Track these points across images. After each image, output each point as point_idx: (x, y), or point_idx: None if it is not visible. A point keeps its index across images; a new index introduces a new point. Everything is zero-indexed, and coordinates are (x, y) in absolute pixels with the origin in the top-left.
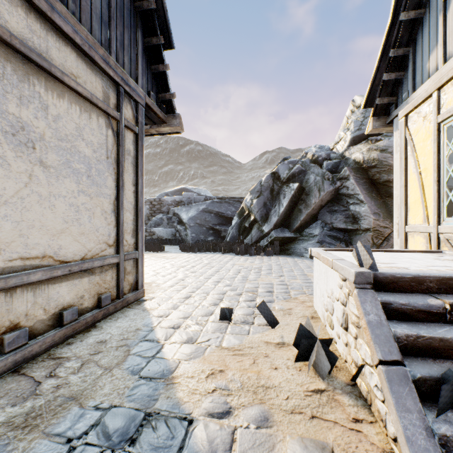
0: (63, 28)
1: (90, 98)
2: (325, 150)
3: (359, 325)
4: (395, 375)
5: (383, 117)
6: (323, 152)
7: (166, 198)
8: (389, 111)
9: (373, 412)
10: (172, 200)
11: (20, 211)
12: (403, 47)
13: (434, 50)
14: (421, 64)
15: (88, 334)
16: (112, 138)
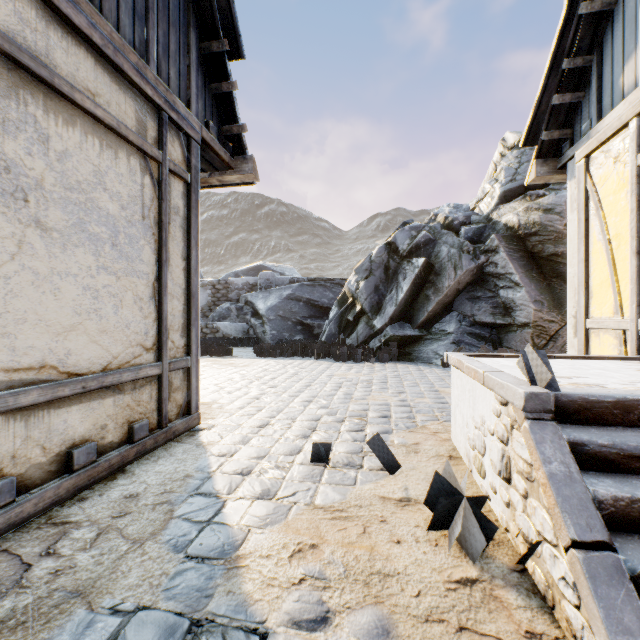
0: (73, 19)
1: (117, 128)
2: (464, 210)
3: (532, 478)
4: (600, 567)
5: (551, 159)
6: (461, 213)
7: (235, 280)
8: (561, 151)
9: (558, 620)
10: (243, 283)
11: (4, 297)
12: (582, 55)
13: (632, 57)
14: (611, 80)
15: (112, 484)
16: (150, 188)
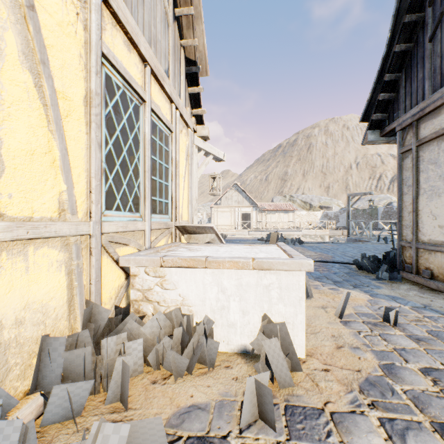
0: None
1: None
2: None
3: None
4: None
5: None
6: None
7: None
8: None
9: None
10: None
11: None
12: None
13: None
14: None
15: None
16: None
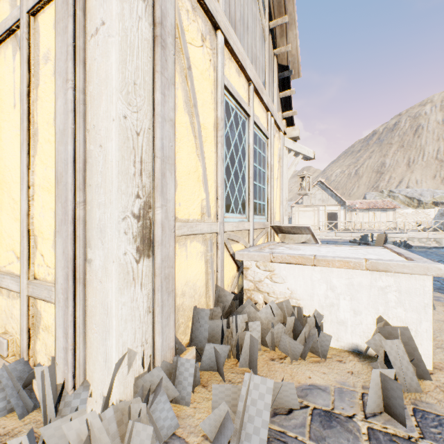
0: None
1: None
2: None
3: None
4: None
5: None
6: None
7: None
8: None
9: None
10: None
11: None
12: None
13: None
14: None
15: None
16: None
